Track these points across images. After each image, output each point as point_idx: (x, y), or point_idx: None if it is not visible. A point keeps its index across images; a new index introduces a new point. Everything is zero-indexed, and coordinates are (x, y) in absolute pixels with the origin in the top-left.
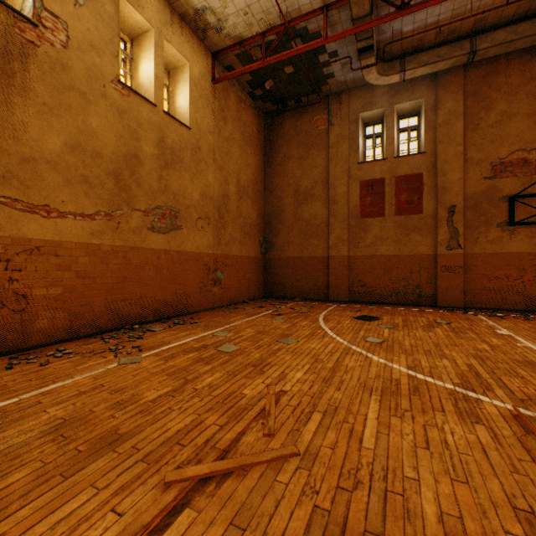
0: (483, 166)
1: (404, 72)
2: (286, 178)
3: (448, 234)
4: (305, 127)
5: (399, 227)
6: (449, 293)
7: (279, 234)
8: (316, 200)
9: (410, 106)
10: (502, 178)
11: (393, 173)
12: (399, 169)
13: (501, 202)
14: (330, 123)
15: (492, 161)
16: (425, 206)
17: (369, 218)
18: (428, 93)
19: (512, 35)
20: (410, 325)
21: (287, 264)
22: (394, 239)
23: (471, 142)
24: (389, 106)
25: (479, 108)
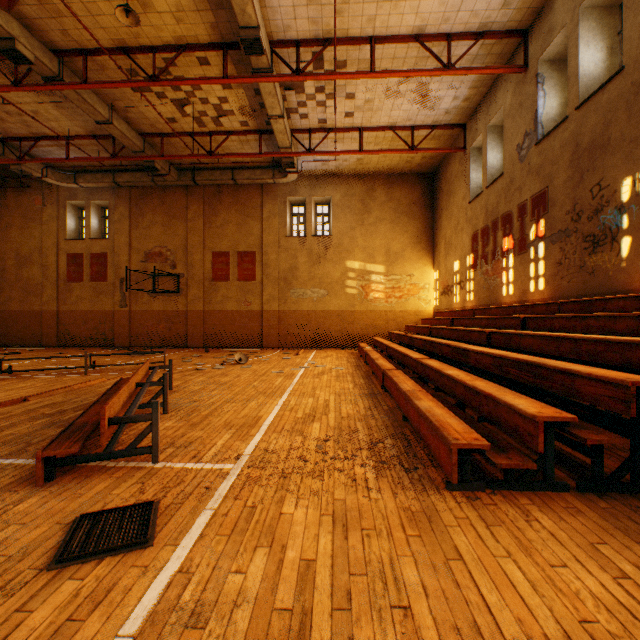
0: (141, 253)
1: (78, 183)
2: (9, 243)
3: (121, 297)
4: (26, 203)
5: (94, 290)
6: (122, 337)
7: (3, 291)
8: (35, 265)
9: (105, 203)
10: (151, 263)
11: (90, 251)
12: (93, 248)
13: (150, 278)
14: (44, 204)
15: (146, 251)
16: (109, 276)
17: (74, 282)
18: (111, 197)
19: (134, 178)
20: (27, 355)
21: (11, 316)
22: (90, 299)
23: (135, 237)
24: (88, 201)
25: (139, 215)
